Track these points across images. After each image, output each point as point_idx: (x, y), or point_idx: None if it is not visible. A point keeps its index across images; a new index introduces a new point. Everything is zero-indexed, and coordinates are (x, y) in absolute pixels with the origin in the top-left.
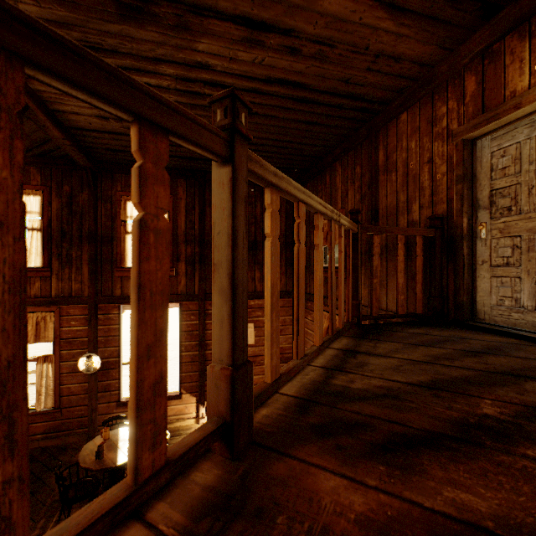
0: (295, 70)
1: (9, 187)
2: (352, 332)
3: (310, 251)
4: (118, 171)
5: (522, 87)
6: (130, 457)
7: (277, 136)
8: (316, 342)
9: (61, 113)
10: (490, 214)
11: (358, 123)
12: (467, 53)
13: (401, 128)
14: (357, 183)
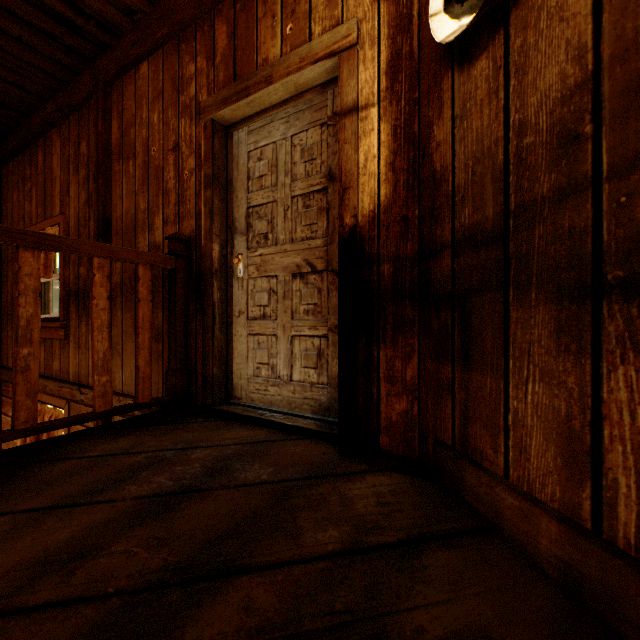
0: None
1: None
2: None
3: (13, 290)
4: None
5: (274, 55)
6: None
7: None
8: None
9: None
10: (247, 243)
11: (73, 56)
12: None
13: (141, 87)
14: (83, 172)
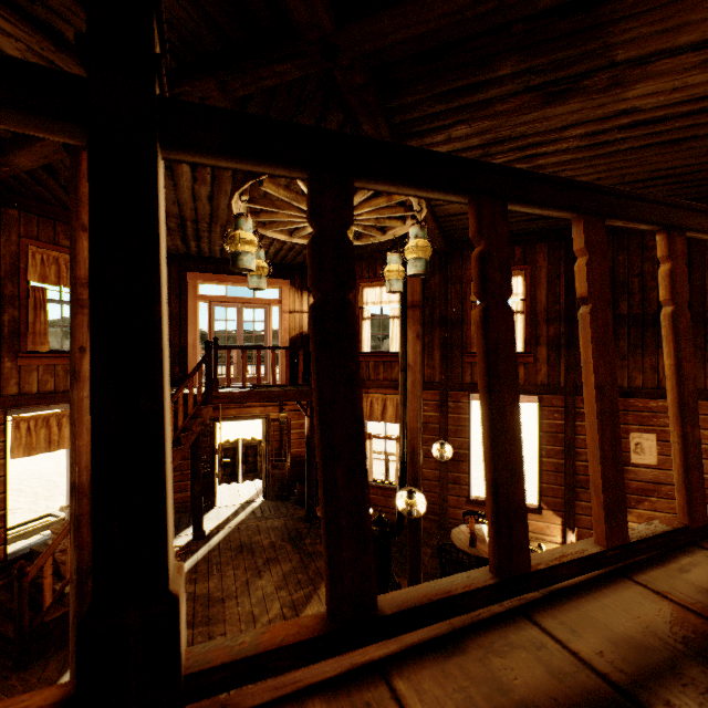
0: None
1: None
2: None
3: None
4: (468, 248)
5: None
6: None
7: None
8: None
9: (439, 206)
10: None
11: None
12: None
13: None
14: None
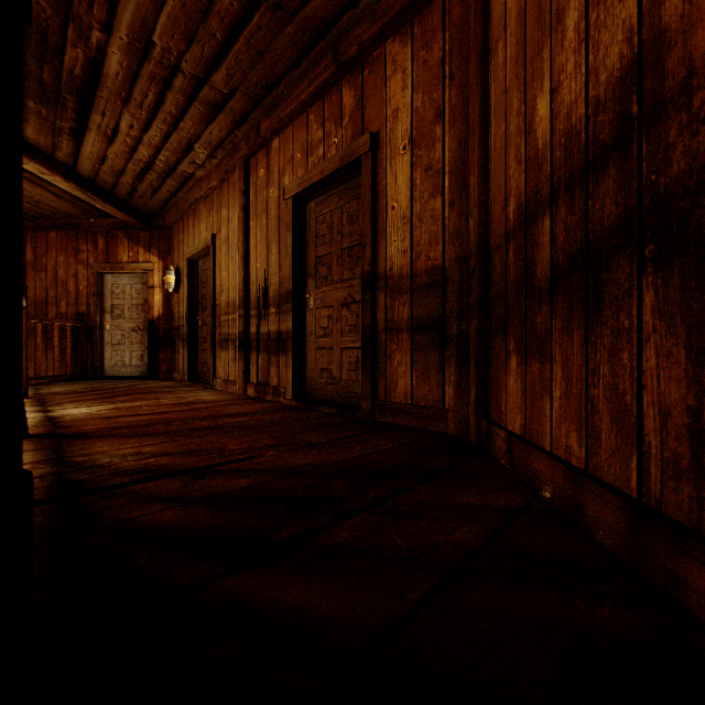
0: None
1: None
2: None
3: None
4: None
5: (125, 260)
6: None
7: None
8: None
9: None
10: (112, 317)
11: None
12: (100, 226)
13: (51, 242)
14: None
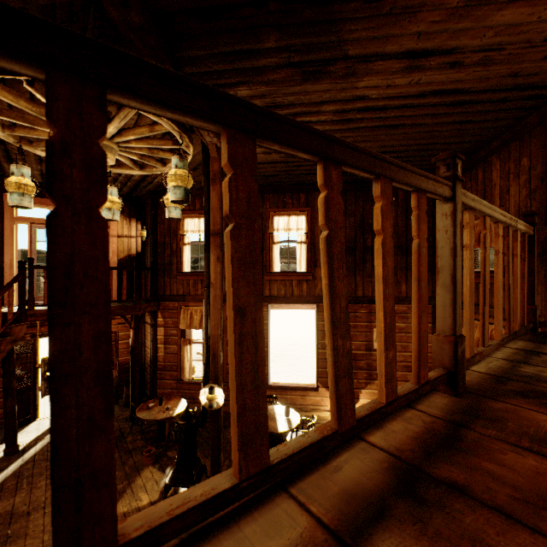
0: (452, 80)
1: (390, 235)
2: (527, 337)
3: None
4: (267, 192)
5: None
6: (414, 370)
7: (422, 140)
8: (495, 337)
9: None
10: None
11: (526, 111)
12: None
13: None
14: (523, 177)
